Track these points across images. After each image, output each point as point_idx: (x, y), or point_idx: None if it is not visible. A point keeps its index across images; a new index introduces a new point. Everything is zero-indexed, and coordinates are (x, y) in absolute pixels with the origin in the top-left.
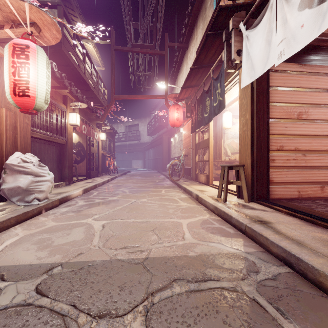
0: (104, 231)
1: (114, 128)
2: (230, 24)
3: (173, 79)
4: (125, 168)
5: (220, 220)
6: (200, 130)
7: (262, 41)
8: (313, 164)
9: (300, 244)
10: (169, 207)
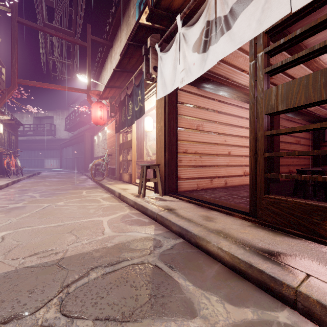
0: (4, 243)
1: (16, 119)
2: (148, 42)
3: (97, 74)
4: (33, 169)
5: (138, 213)
6: (124, 131)
7: (171, 66)
8: (206, 163)
9: (190, 221)
10: (90, 208)
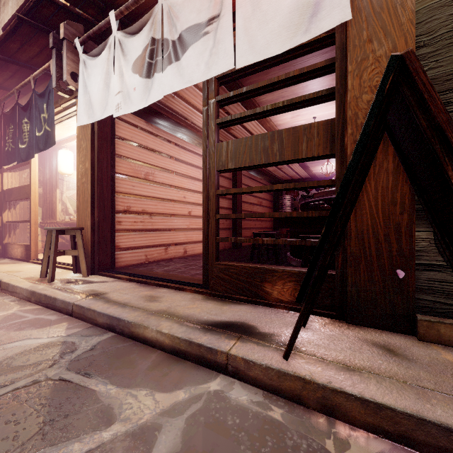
0: None
1: None
2: (61, 29)
3: None
4: None
5: (38, 309)
6: (12, 168)
7: (101, 80)
8: (159, 226)
9: (125, 305)
10: None
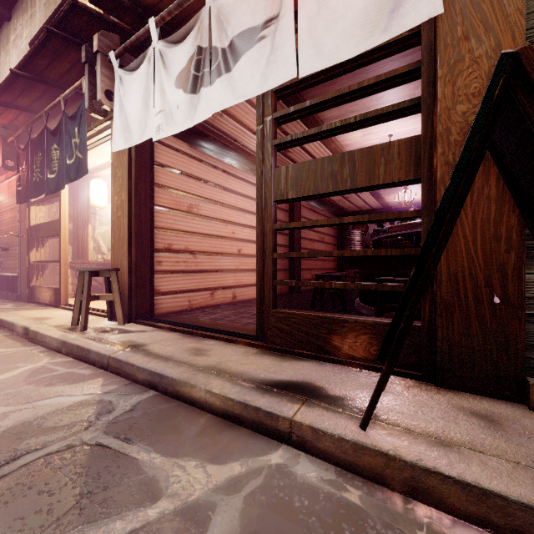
0: None
1: None
2: (94, 41)
3: None
4: None
5: (70, 362)
6: (40, 201)
7: (139, 98)
8: (204, 267)
9: (168, 359)
10: None
